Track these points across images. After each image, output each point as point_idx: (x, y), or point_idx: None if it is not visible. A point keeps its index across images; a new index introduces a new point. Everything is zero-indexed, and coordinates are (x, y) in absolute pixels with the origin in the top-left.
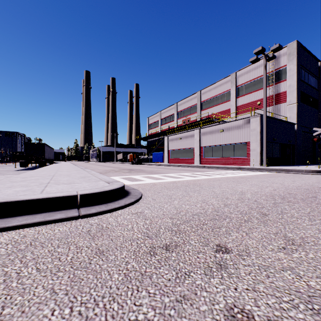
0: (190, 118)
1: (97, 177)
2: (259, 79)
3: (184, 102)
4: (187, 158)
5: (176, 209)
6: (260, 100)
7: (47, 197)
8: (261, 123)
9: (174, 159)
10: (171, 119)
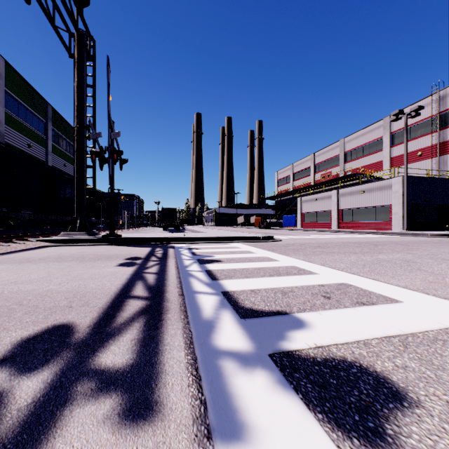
0: (331, 172)
1: (255, 234)
2: (419, 124)
3: (323, 152)
4: (323, 222)
5: (295, 242)
6: (420, 150)
7: (253, 236)
8: (403, 185)
9: (309, 223)
10: (306, 173)
